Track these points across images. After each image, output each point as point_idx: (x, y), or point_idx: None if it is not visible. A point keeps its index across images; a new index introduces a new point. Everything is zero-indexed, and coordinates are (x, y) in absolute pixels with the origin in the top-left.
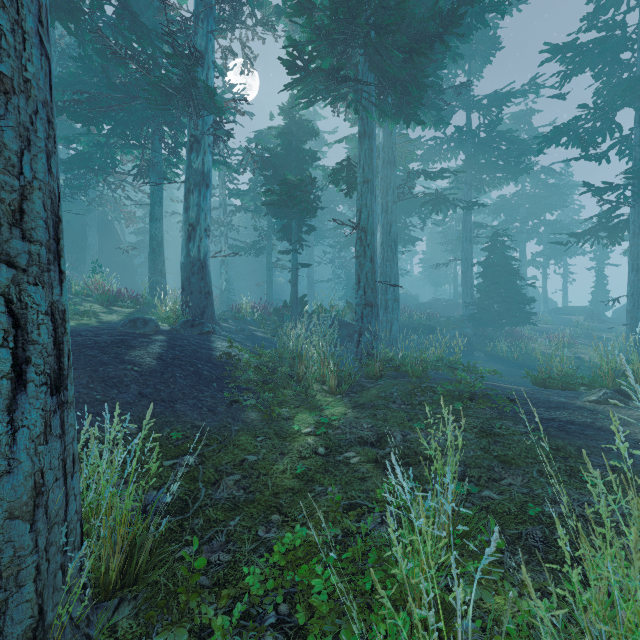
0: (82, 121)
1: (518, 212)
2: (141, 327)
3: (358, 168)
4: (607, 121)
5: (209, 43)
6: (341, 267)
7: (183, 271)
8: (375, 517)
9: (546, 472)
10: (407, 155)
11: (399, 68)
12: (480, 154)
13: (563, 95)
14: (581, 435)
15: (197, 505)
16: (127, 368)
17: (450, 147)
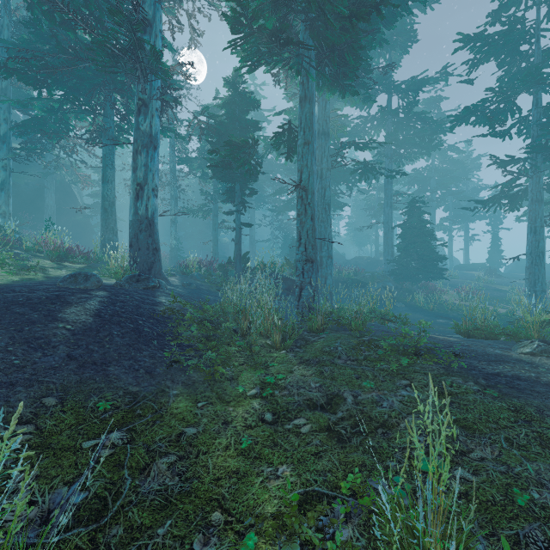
0: (33, 84)
1: (429, 183)
2: (82, 282)
3: (299, 130)
4: (509, 103)
5: (157, 12)
6: (279, 229)
7: (131, 228)
8: (341, 520)
9: (515, 441)
10: (339, 128)
11: (339, 34)
12: (399, 132)
13: (472, 80)
14: (533, 393)
15: (118, 505)
16: (58, 327)
17: (373, 125)
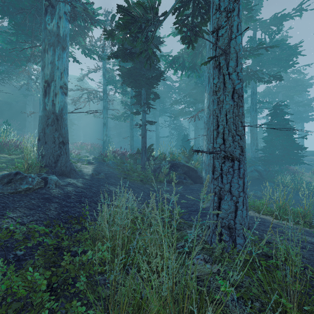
0: None
1: (277, 96)
2: None
3: None
4: None
5: None
6: (174, 129)
7: (40, 123)
8: None
9: None
10: None
11: None
12: None
13: None
14: None
15: None
16: None
17: None
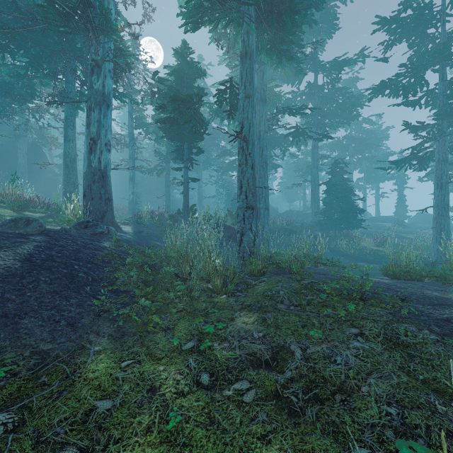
0: None
1: (347, 149)
2: (22, 227)
3: (240, 85)
4: (419, 78)
5: None
6: (223, 187)
7: (85, 179)
8: None
9: None
10: (274, 97)
11: None
12: (323, 105)
13: (387, 58)
14: None
15: None
16: None
17: (302, 99)
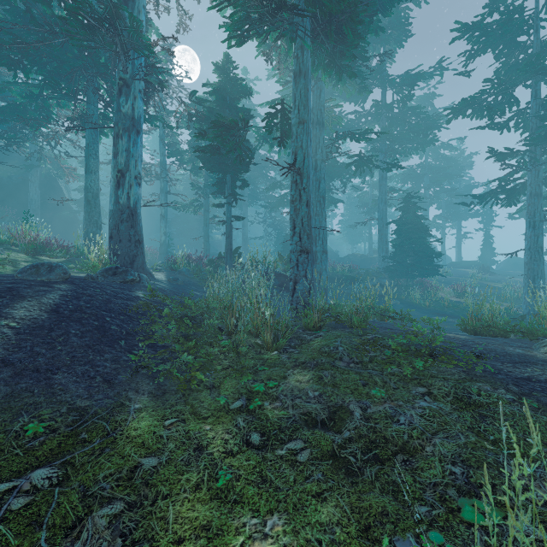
0: (7, 64)
1: (422, 181)
2: (44, 274)
3: (293, 109)
4: (507, 95)
5: None
6: (272, 226)
7: (111, 218)
8: None
9: None
10: (333, 119)
11: (337, 0)
12: (393, 128)
13: (469, 72)
14: None
15: None
16: None
17: (367, 121)
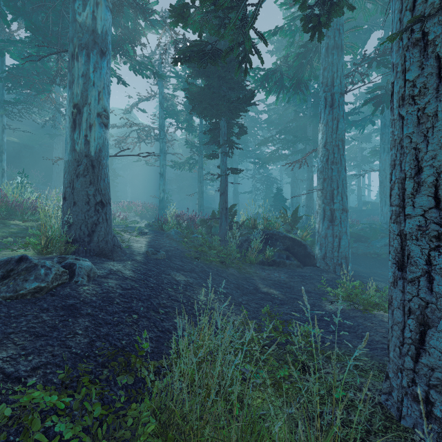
0: None
1: None
2: None
3: None
4: None
5: None
6: (260, 181)
7: (66, 172)
8: None
9: None
10: (347, 49)
11: None
12: None
13: None
14: None
15: None
16: None
17: (364, 68)
